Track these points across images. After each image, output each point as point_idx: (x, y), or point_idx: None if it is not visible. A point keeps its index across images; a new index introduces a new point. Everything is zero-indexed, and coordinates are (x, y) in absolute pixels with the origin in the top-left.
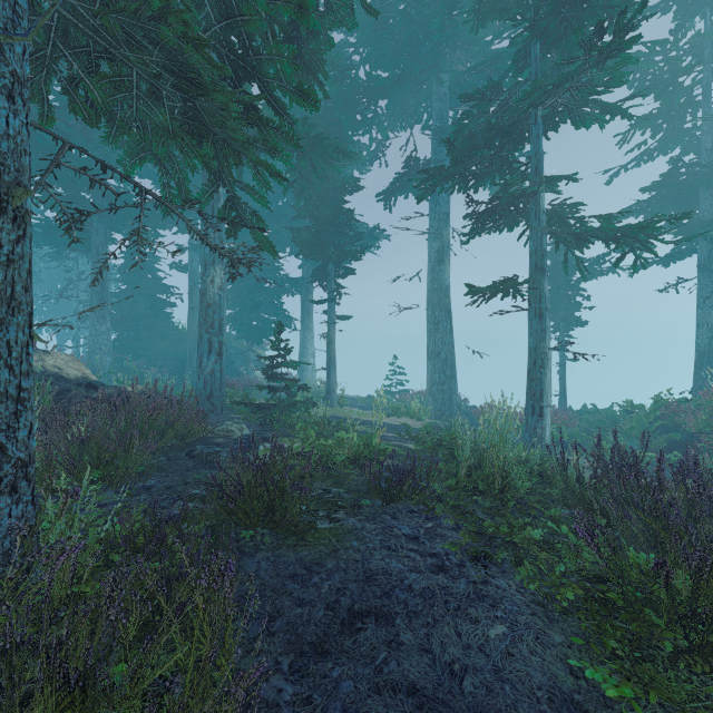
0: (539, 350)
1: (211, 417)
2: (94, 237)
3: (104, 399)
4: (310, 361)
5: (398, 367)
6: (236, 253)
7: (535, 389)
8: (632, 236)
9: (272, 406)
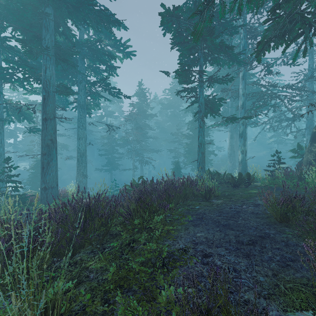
0: None
1: None
2: None
3: None
4: None
5: None
6: None
7: None
8: None
9: None
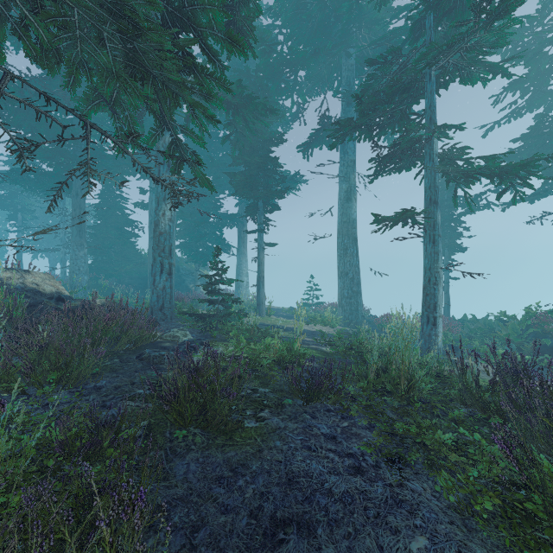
0: (433, 270)
1: (162, 324)
2: (74, 182)
3: (66, 310)
4: (244, 280)
5: (314, 284)
6: (176, 185)
7: (429, 302)
8: (514, 173)
9: (211, 315)
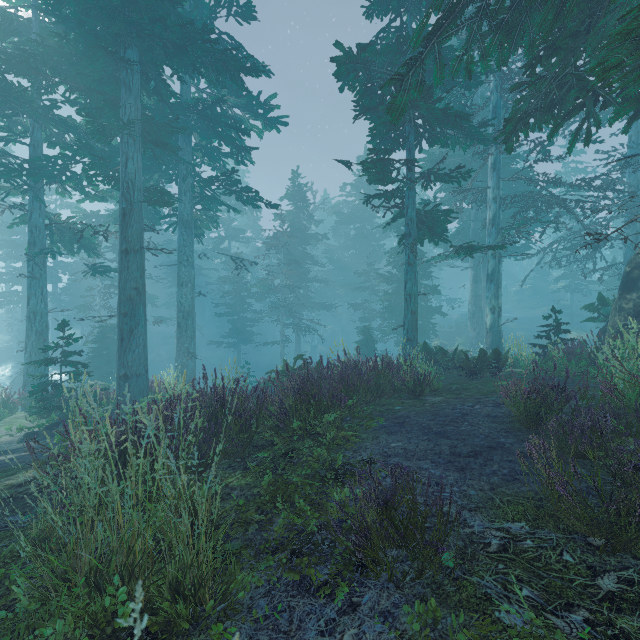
0: None
1: None
2: None
3: None
4: None
5: None
6: None
7: None
8: None
9: None
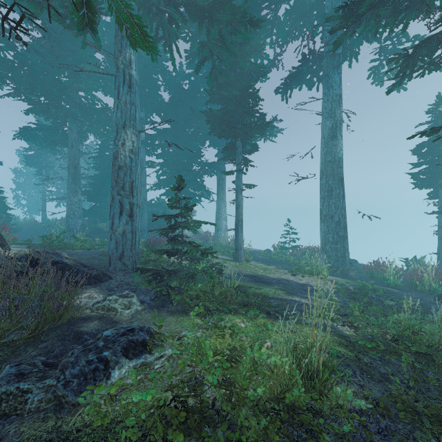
0: None
1: (117, 278)
2: (69, 135)
3: None
4: (223, 223)
5: (291, 228)
6: None
7: None
8: None
9: (172, 272)
